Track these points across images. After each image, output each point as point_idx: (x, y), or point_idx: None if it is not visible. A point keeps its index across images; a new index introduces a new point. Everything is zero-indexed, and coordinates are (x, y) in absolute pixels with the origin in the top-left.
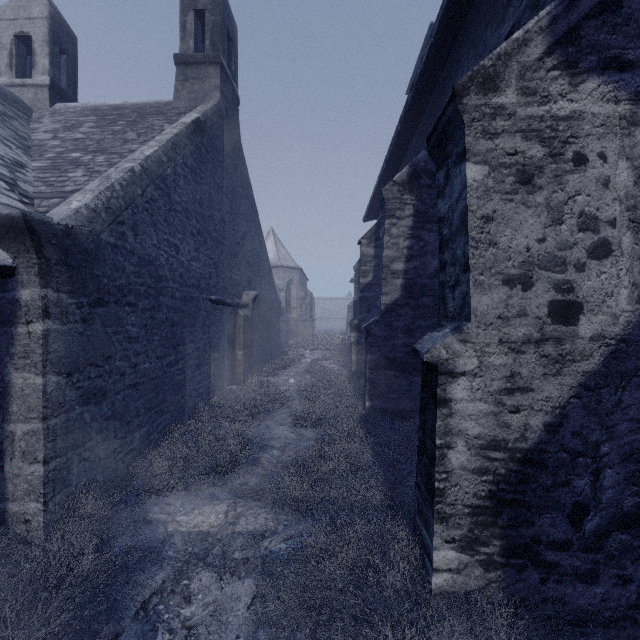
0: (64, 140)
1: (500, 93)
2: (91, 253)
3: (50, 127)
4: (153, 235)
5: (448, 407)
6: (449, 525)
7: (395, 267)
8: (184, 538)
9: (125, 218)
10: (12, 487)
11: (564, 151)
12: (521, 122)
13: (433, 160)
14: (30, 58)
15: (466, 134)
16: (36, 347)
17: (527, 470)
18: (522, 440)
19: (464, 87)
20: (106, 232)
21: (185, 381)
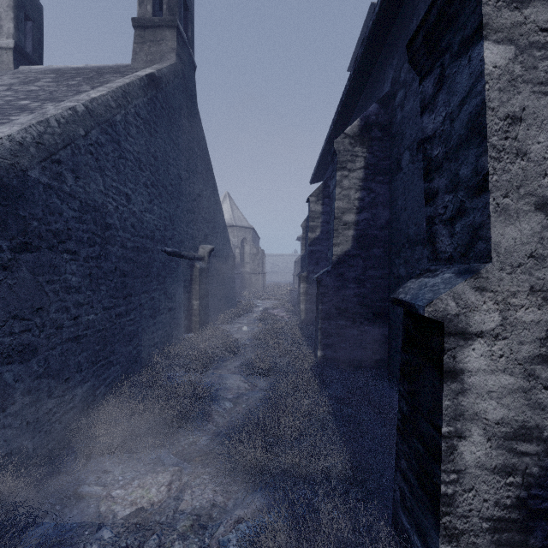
0: (17, 91)
1: None
2: (14, 190)
3: (7, 82)
4: (99, 180)
5: (459, 381)
6: (461, 545)
7: (346, 218)
8: (116, 522)
9: (62, 157)
10: None
11: None
12: None
13: (415, 69)
14: None
15: (483, 2)
16: None
17: None
18: None
19: None
20: (36, 169)
21: (138, 331)
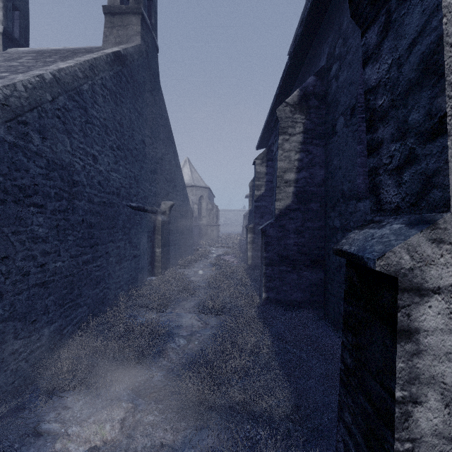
0: None
1: None
2: None
3: None
4: (66, 142)
5: (414, 341)
6: None
7: (287, 177)
8: None
9: (29, 119)
10: None
11: None
12: None
13: (358, 22)
14: None
15: None
16: None
17: None
18: None
19: None
20: (1, 128)
21: (104, 276)
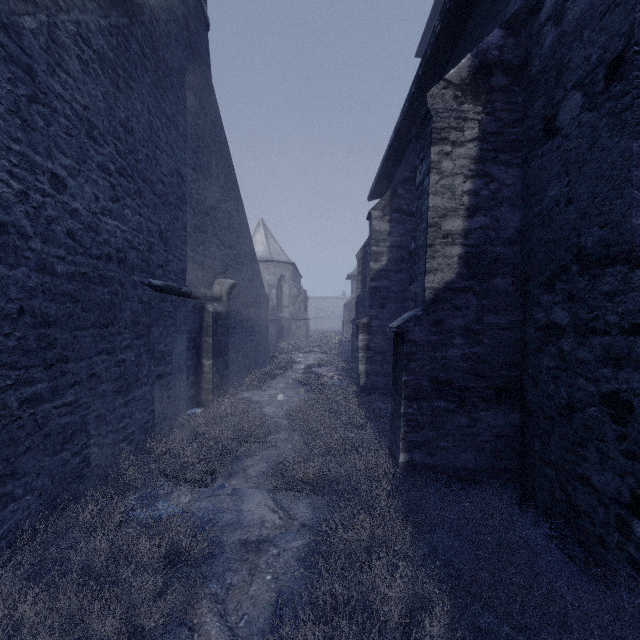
0: None
1: None
2: None
3: None
4: None
5: None
6: None
7: (448, 226)
8: None
9: None
10: None
11: None
12: None
13: None
14: None
15: None
16: None
17: None
18: None
19: None
20: None
21: (85, 422)
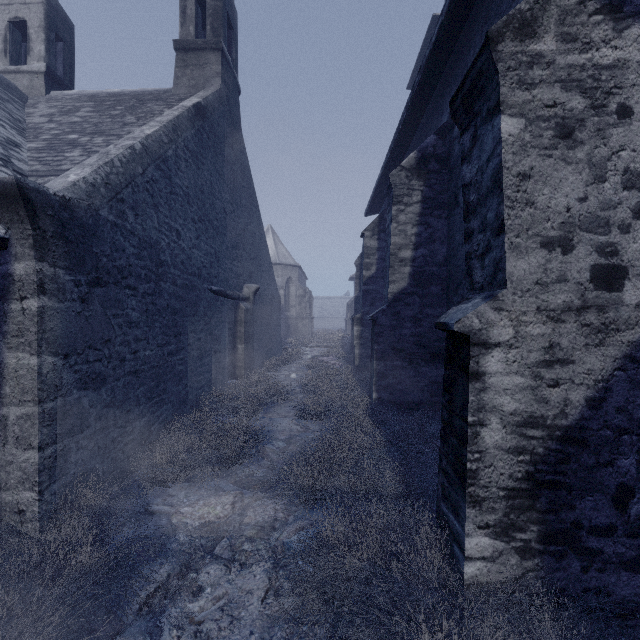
0: (60, 123)
1: (538, 39)
2: (89, 229)
3: (46, 112)
4: (154, 217)
5: (481, 381)
6: (482, 509)
7: (403, 255)
8: (189, 530)
9: (125, 196)
10: (5, 475)
11: (607, 103)
12: (560, 71)
13: (457, 124)
14: (25, 45)
15: (501, 84)
16: (31, 325)
17: (567, 449)
18: (562, 416)
19: (499, 33)
20: (105, 208)
21: (186, 372)
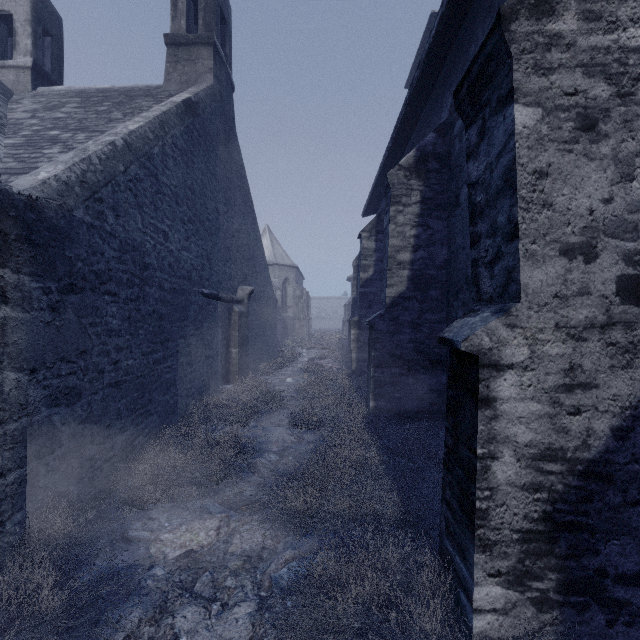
0: (43, 119)
1: (557, 18)
2: (61, 231)
3: (29, 107)
4: (138, 218)
5: (492, 408)
6: (493, 554)
7: (401, 257)
8: (168, 561)
9: (104, 195)
10: None
11: (635, 90)
12: (582, 54)
13: (462, 116)
14: (12, 39)
15: (514, 69)
16: None
17: (590, 486)
18: (584, 448)
19: (512, 10)
20: (80, 209)
21: (175, 380)
